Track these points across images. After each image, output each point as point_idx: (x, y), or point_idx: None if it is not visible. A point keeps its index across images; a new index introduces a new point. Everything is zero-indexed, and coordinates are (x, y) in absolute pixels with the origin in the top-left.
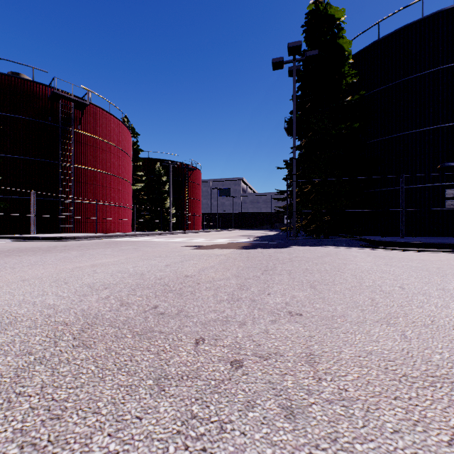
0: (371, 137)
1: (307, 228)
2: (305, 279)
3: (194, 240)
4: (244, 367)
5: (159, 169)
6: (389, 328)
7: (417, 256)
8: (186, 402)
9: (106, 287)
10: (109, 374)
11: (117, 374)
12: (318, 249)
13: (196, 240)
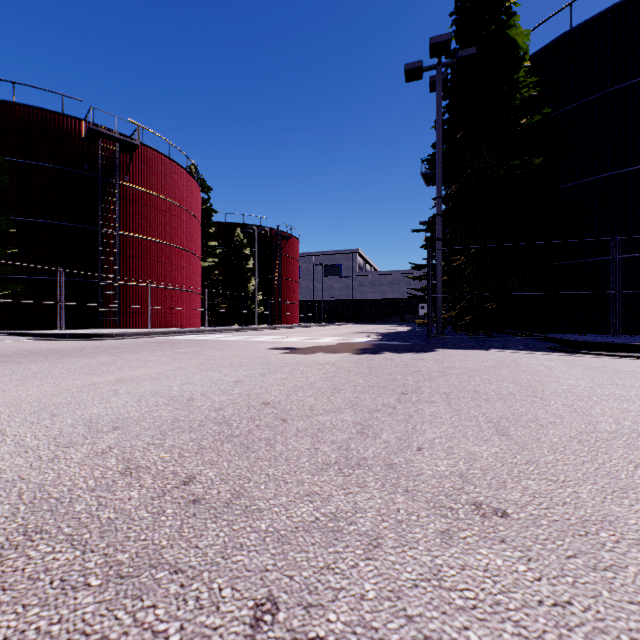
0: (559, 182)
1: (458, 320)
2: (481, 414)
3: (287, 339)
4: None
5: (240, 238)
6: None
7: None
8: None
9: (117, 426)
10: None
11: None
12: (482, 354)
13: (291, 338)
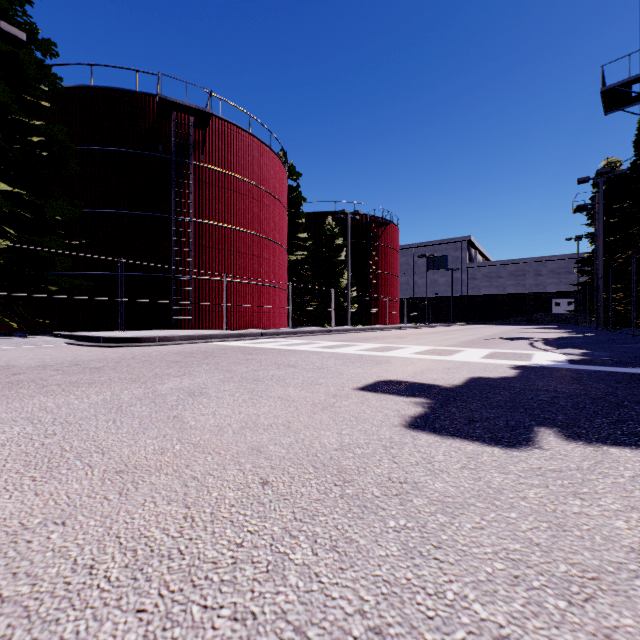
0: None
1: None
2: None
3: (395, 352)
4: None
5: (331, 227)
6: None
7: None
8: None
9: None
10: None
11: None
12: None
13: (401, 350)
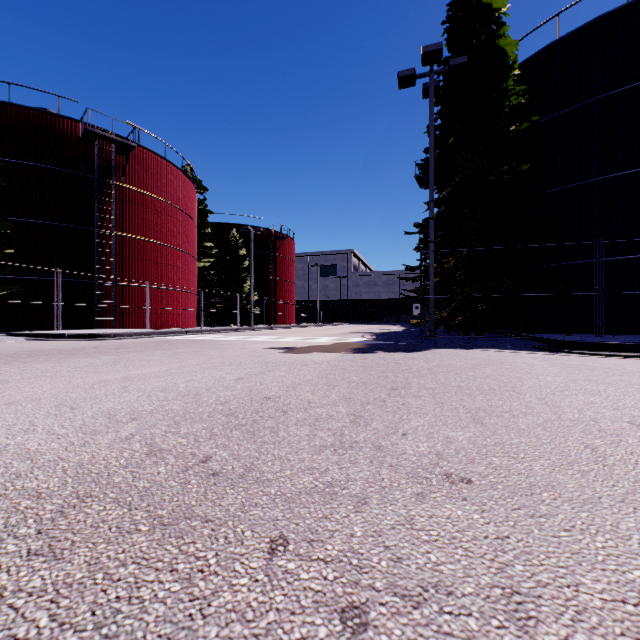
0: (547, 186)
1: (450, 321)
2: (461, 406)
3: (283, 339)
4: (371, 628)
5: (236, 239)
6: None
7: (632, 365)
8: None
9: (134, 418)
10: None
11: None
12: (471, 353)
13: (287, 338)
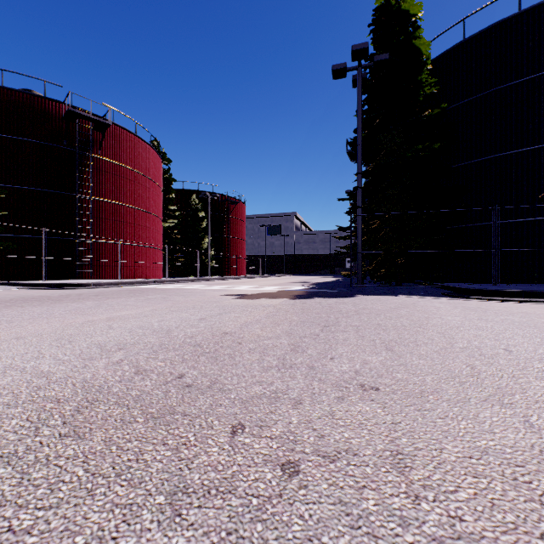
0: (454, 161)
1: (375, 272)
2: (378, 338)
3: (236, 288)
4: (301, 473)
5: (196, 203)
6: (504, 411)
7: (517, 308)
8: (213, 538)
9: (121, 348)
10: (102, 483)
11: (114, 483)
12: (391, 299)
13: (240, 287)
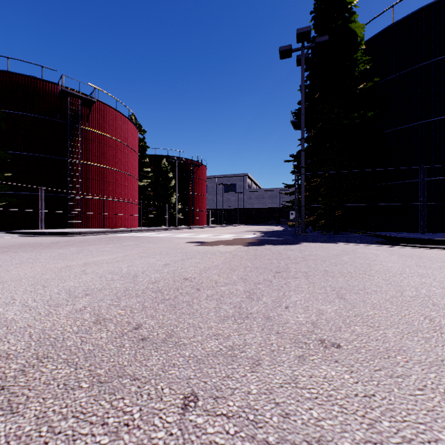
0: (385, 128)
1: (316, 223)
2: (328, 285)
3: (198, 236)
4: None
5: (166, 166)
6: None
7: None
8: None
9: (87, 294)
10: None
11: None
12: (331, 246)
13: (201, 235)
